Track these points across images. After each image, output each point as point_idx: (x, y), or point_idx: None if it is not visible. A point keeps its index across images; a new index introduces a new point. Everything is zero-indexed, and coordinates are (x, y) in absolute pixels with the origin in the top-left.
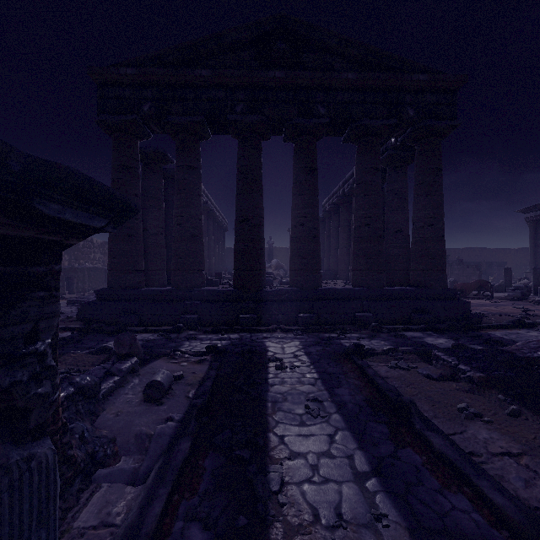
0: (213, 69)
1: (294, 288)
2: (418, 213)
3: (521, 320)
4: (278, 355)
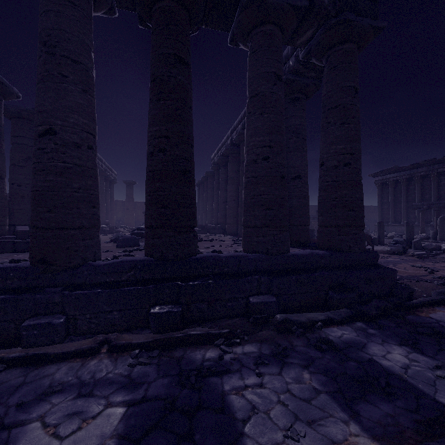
0: None
1: (148, 259)
2: (329, 148)
3: None
4: None
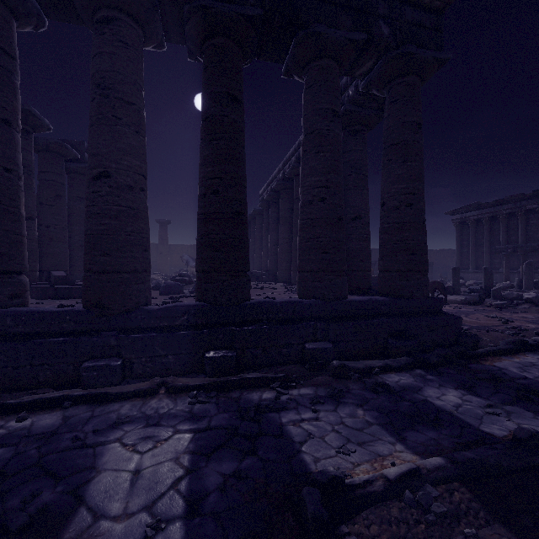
0: None
1: (201, 304)
2: (391, 188)
3: (525, 340)
4: (96, 537)
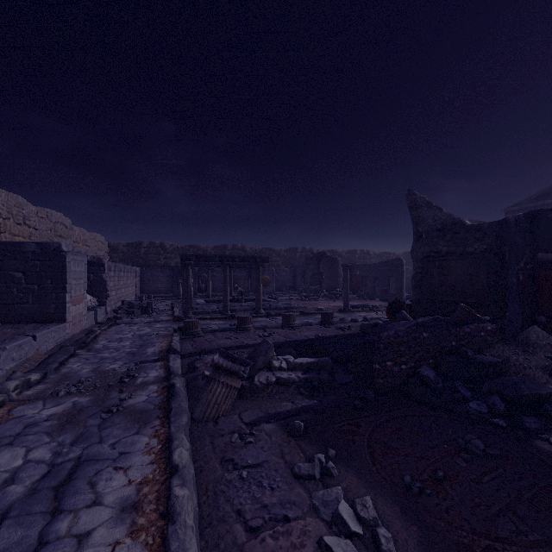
0: None
1: None
2: None
3: None
4: None
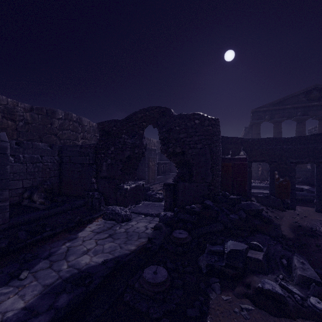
0: (291, 105)
1: None
2: None
3: None
4: None
